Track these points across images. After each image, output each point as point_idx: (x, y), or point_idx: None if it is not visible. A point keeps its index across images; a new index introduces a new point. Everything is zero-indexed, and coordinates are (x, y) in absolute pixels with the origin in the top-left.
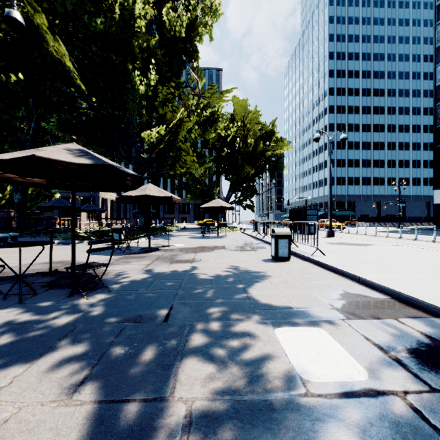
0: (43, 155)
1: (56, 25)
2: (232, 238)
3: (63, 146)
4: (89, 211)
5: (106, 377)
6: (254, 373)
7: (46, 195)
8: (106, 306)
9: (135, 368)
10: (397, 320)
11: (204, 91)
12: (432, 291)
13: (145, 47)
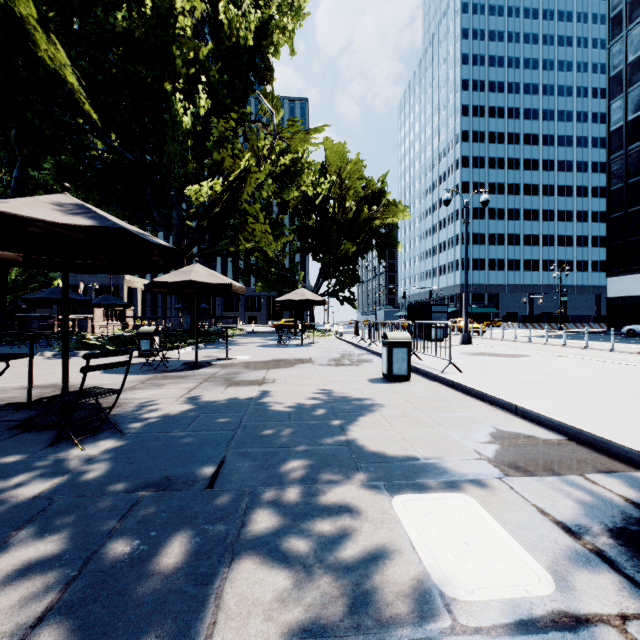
0: (5, 208)
1: (52, 18)
2: (322, 347)
3: (45, 198)
4: (105, 306)
5: (89, 605)
6: (360, 587)
7: (40, 282)
8: (113, 462)
9: (145, 584)
10: (584, 476)
11: (282, 128)
12: (630, 428)
13: (192, 58)
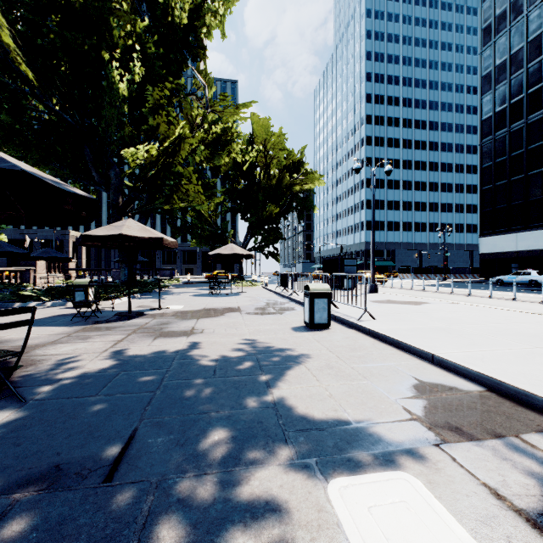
0: None
1: None
2: (250, 296)
3: None
4: (45, 259)
5: None
6: None
7: None
8: None
9: None
10: (520, 438)
11: (214, 102)
12: None
13: (128, 29)
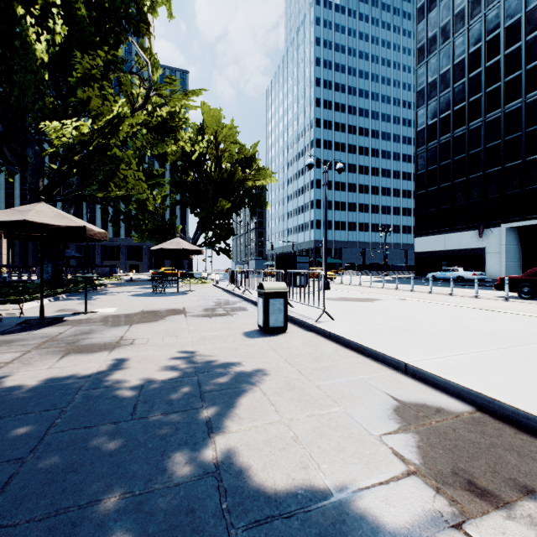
0: None
1: None
2: (198, 295)
3: None
4: None
5: None
6: None
7: None
8: None
9: None
10: None
11: (159, 84)
12: (534, 390)
13: None
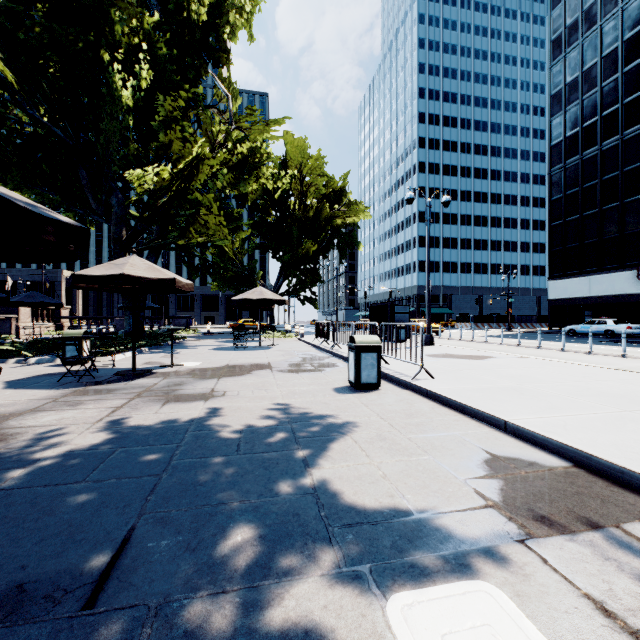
0: None
1: None
2: (283, 350)
3: None
4: (30, 305)
5: None
6: None
7: None
8: None
9: None
10: (622, 528)
11: (239, 116)
12: None
13: (134, 25)
